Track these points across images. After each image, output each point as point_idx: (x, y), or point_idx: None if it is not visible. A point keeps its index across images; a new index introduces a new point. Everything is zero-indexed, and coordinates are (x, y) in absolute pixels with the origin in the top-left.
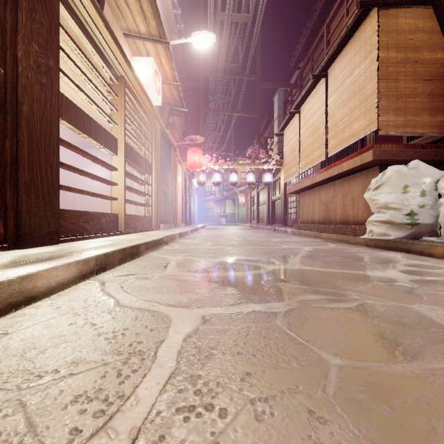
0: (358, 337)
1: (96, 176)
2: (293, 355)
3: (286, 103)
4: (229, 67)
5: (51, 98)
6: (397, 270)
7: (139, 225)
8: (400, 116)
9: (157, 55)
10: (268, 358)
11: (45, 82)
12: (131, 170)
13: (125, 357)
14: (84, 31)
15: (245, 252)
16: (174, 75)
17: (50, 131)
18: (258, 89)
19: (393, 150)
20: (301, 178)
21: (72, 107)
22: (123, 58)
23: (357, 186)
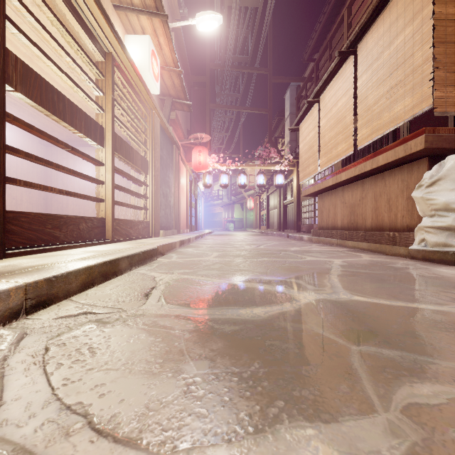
0: None
1: (73, 171)
2: None
3: (299, 98)
4: (237, 60)
5: None
6: None
7: (132, 232)
8: None
9: (154, 34)
10: None
11: None
12: (129, 170)
13: None
14: None
15: (261, 267)
16: (175, 59)
17: None
18: (269, 83)
19: (450, 136)
20: (317, 179)
21: (33, 77)
22: (109, 27)
23: (395, 185)
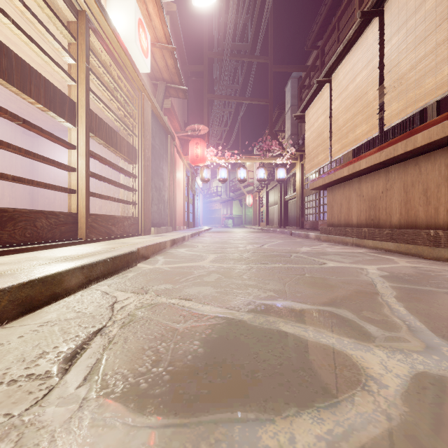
0: None
1: (25, 150)
2: None
3: (302, 88)
4: (236, 47)
5: None
6: None
7: (115, 229)
8: None
9: None
10: None
11: None
12: (121, 162)
13: None
14: None
15: (273, 279)
16: (167, 33)
17: None
18: (270, 72)
19: None
20: (323, 172)
21: None
22: None
23: (436, 171)
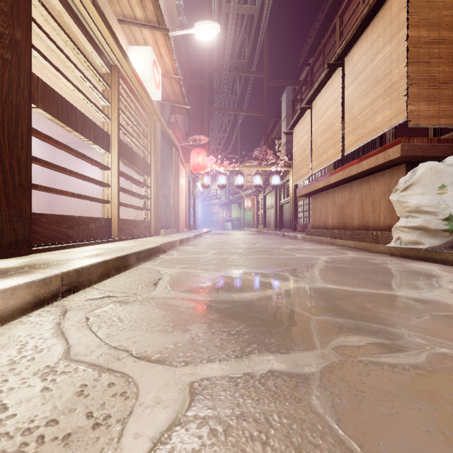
0: None
1: (83, 175)
2: None
3: (294, 101)
4: (235, 64)
5: (19, 78)
6: (447, 291)
7: (135, 231)
8: (433, 105)
9: (155, 45)
10: None
11: (9, 58)
12: (130, 171)
13: None
14: (68, 8)
15: (253, 262)
16: (175, 67)
17: (16, 118)
18: (265, 86)
19: (423, 145)
20: (311, 180)
21: (51, 94)
22: (116, 43)
23: (378, 188)
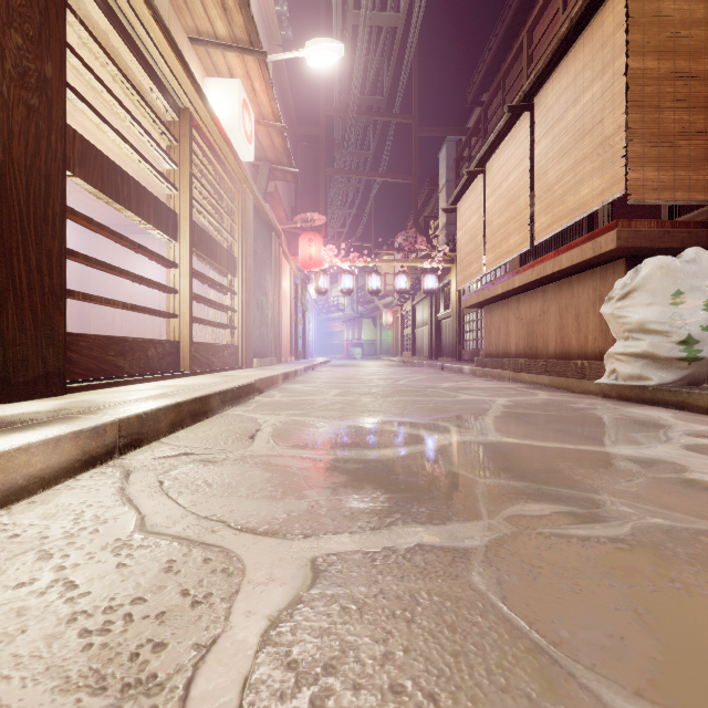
0: (670, 629)
1: (139, 277)
2: (530, 696)
3: (459, 160)
4: (367, 102)
5: (49, 133)
6: (677, 446)
7: (215, 361)
8: (665, 172)
9: (246, 76)
10: (470, 707)
11: (36, 105)
12: (206, 269)
13: (108, 703)
14: (117, 25)
15: (396, 407)
16: (275, 110)
17: (46, 193)
18: (414, 137)
19: (651, 231)
20: (485, 283)
21: (93, 154)
22: (187, 76)
23: (585, 295)
